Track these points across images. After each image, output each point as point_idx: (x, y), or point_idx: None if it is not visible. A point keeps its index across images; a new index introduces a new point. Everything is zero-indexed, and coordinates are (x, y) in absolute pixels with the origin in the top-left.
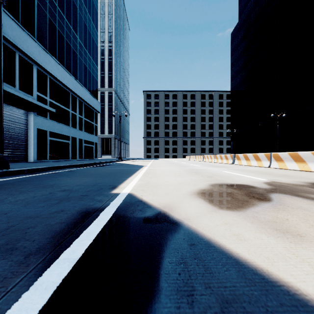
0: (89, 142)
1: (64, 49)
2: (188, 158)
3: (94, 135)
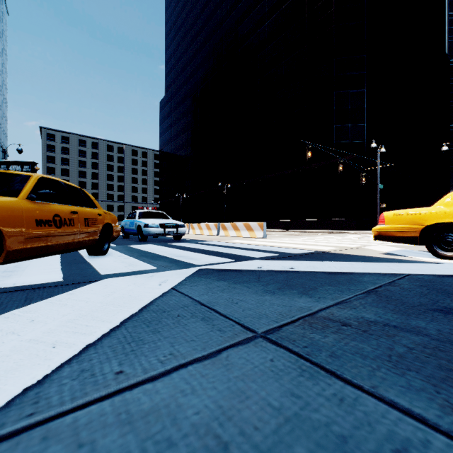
0: None
1: None
2: None
3: None
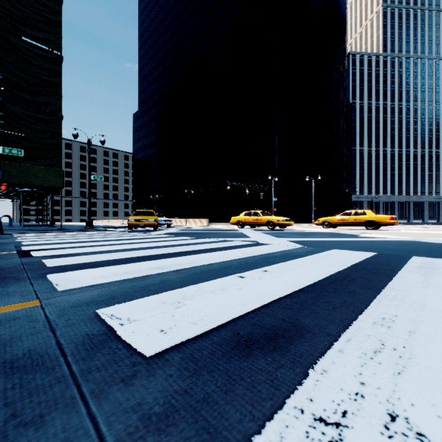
0: None
1: None
2: (95, 222)
3: None
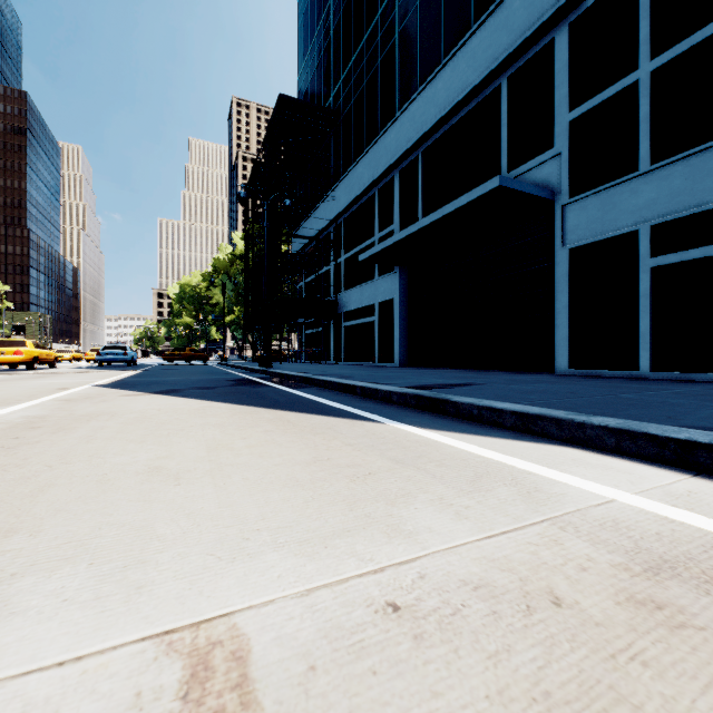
0: None
1: None
2: None
3: None
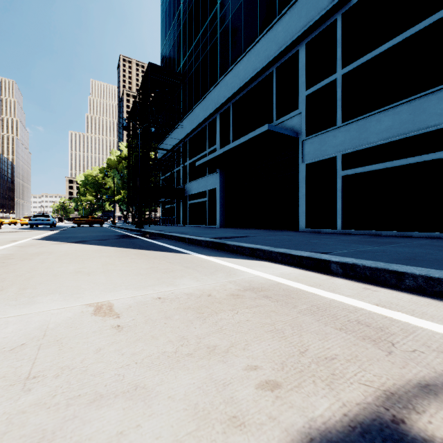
0: None
1: None
2: None
3: None
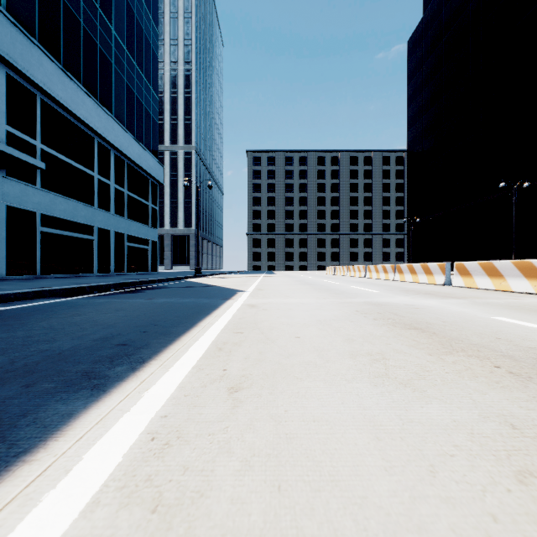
0: (138, 240)
1: (80, 46)
2: (332, 270)
3: (151, 226)
